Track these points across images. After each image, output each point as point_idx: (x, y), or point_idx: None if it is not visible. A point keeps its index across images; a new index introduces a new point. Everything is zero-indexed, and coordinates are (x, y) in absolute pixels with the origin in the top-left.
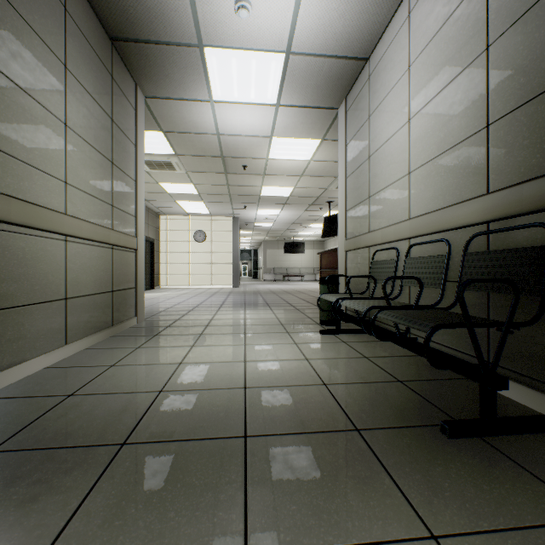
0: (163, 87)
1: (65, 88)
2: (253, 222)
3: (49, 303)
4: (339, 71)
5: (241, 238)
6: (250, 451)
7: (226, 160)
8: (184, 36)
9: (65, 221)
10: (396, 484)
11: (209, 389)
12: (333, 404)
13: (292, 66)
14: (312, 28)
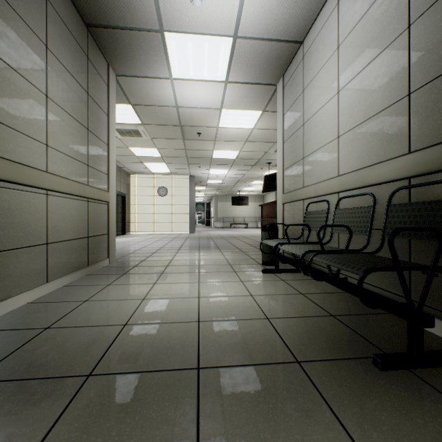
0: (131, 66)
1: (47, 65)
2: (206, 180)
3: (32, 247)
4: (278, 53)
5: (196, 193)
6: (203, 383)
7: (183, 128)
8: (148, 22)
9: (46, 178)
10: (336, 417)
11: (168, 323)
12: (275, 336)
13: (238, 49)
14: (256, 15)
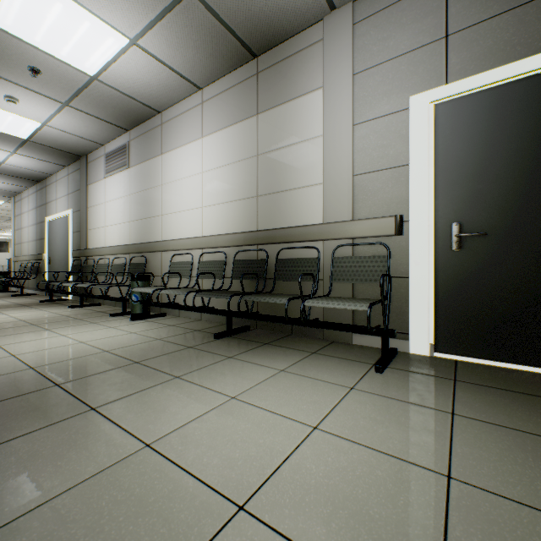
0: None
1: None
2: None
3: None
4: (8, 192)
5: None
6: None
7: None
8: None
9: None
10: None
11: None
12: None
13: None
14: None
